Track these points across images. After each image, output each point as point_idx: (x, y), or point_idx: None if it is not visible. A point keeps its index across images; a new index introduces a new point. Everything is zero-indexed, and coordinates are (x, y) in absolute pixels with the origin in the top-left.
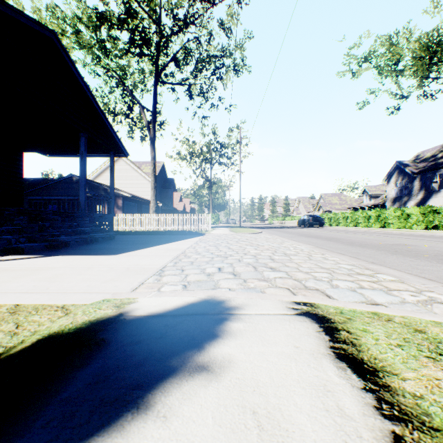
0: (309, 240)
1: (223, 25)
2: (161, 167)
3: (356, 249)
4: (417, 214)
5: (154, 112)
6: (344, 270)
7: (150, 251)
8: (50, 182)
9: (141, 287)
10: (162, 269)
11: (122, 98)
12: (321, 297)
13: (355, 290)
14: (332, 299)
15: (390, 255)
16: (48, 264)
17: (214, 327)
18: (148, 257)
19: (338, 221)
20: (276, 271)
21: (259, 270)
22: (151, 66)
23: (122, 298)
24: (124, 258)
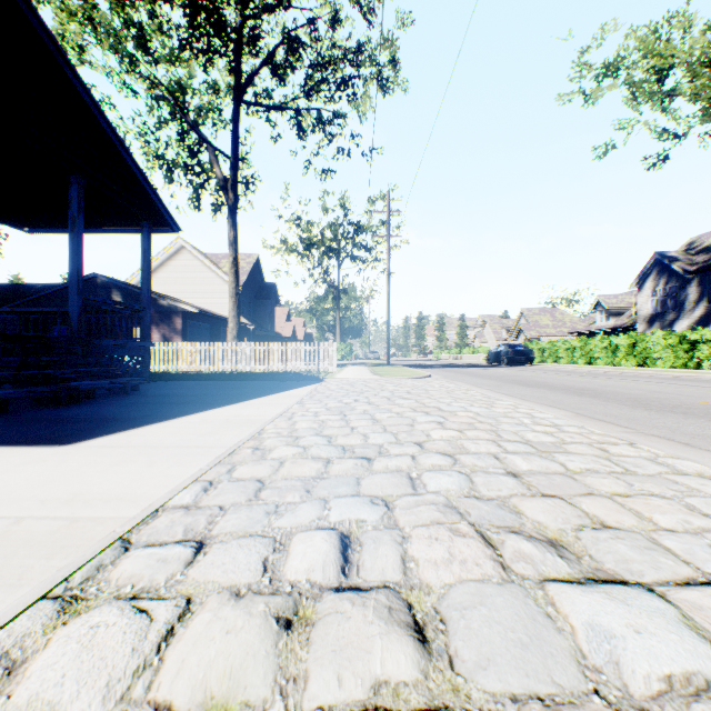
0: (538, 394)
1: None
2: (254, 263)
3: (684, 423)
4: None
5: (233, 158)
6: None
7: (177, 429)
8: (57, 286)
9: None
10: (128, 534)
11: (179, 135)
12: None
13: None
14: None
15: None
16: None
17: None
18: (150, 453)
19: (557, 354)
20: (605, 584)
21: (521, 576)
22: (229, 72)
23: None
24: (75, 460)
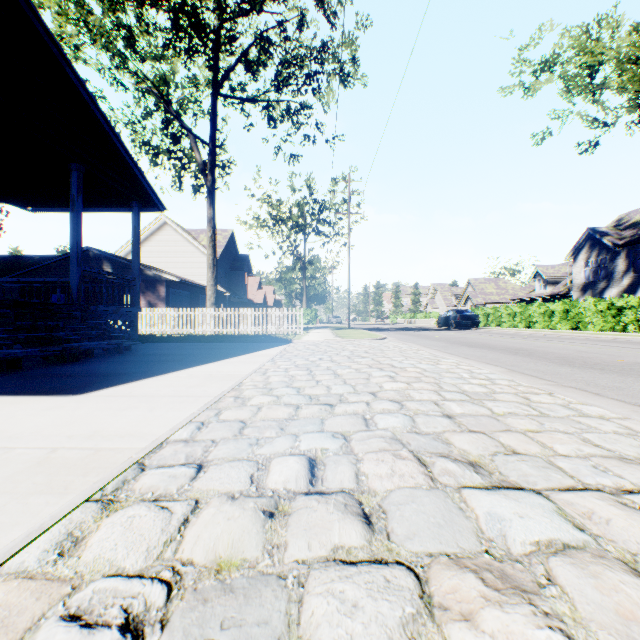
0: (479, 354)
1: (322, 2)
2: (229, 237)
3: (599, 377)
4: (636, 308)
5: (211, 144)
6: None
7: (169, 382)
8: (54, 258)
9: None
10: (143, 459)
11: (163, 124)
12: None
13: None
14: None
15: None
16: None
17: None
18: (149, 401)
19: (500, 319)
20: (506, 489)
21: (444, 484)
22: (208, 69)
23: None
24: (88, 406)
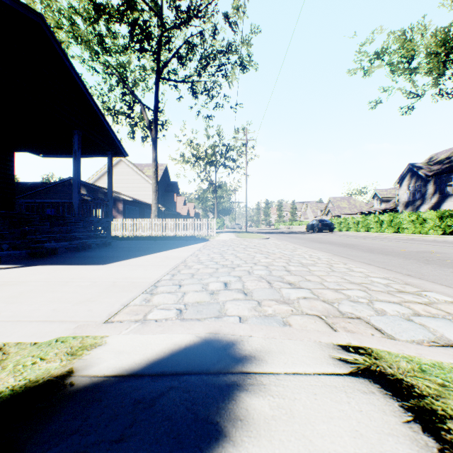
0: (323, 247)
1: (228, 19)
2: (164, 170)
3: (380, 257)
4: (434, 218)
5: (155, 111)
6: (380, 286)
7: (146, 260)
8: (48, 185)
9: (122, 312)
10: (155, 284)
11: (122, 96)
12: (370, 332)
13: (411, 318)
14: (388, 336)
15: (423, 264)
16: (21, 276)
17: (219, 407)
18: (142, 267)
19: (349, 226)
20: (297, 288)
21: (275, 287)
22: (153, 61)
23: (85, 336)
24: (113, 269)
